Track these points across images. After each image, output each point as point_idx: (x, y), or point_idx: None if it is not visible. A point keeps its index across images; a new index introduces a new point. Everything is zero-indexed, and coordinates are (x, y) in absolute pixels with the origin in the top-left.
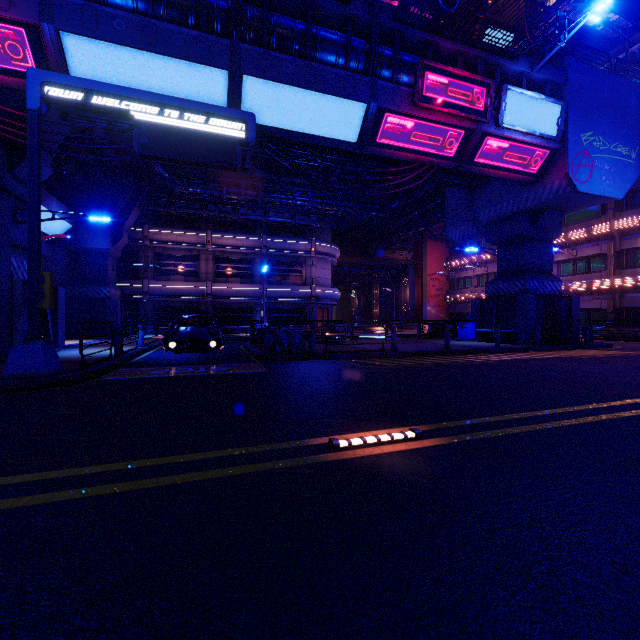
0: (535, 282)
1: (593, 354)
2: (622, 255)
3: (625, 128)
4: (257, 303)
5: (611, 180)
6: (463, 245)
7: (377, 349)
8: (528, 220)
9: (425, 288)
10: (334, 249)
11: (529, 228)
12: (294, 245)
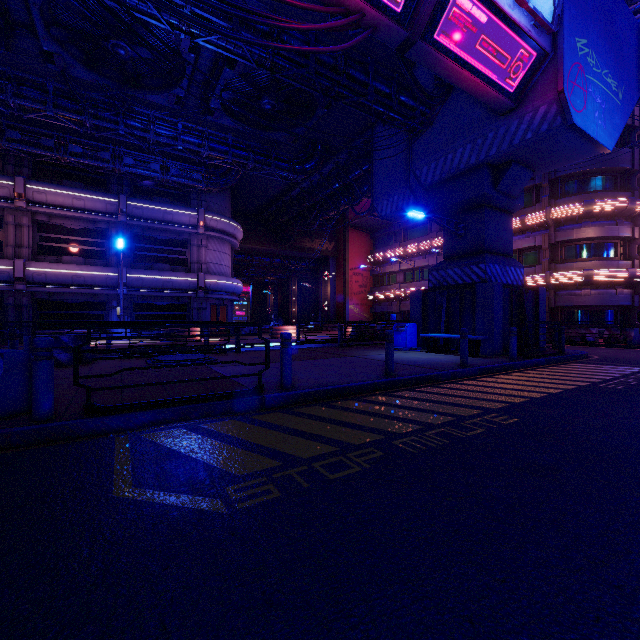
0: (497, 267)
1: (609, 375)
2: (557, 248)
3: (614, 54)
4: (112, 295)
5: (603, 120)
6: (388, 237)
7: (254, 382)
8: (489, 177)
9: (347, 284)
10: (233, 226)
11: (490, 189)
12: (172, 214)
